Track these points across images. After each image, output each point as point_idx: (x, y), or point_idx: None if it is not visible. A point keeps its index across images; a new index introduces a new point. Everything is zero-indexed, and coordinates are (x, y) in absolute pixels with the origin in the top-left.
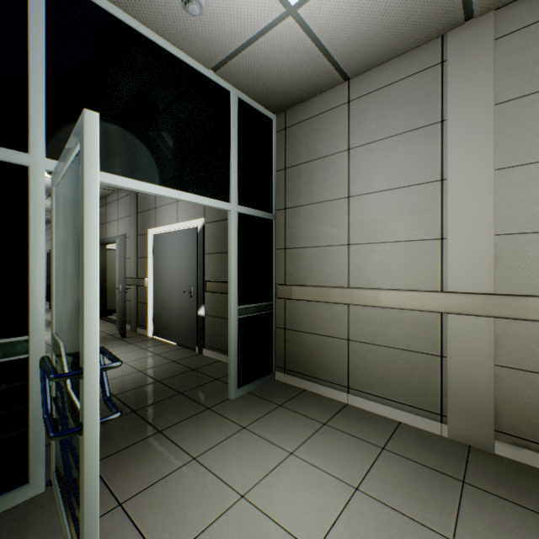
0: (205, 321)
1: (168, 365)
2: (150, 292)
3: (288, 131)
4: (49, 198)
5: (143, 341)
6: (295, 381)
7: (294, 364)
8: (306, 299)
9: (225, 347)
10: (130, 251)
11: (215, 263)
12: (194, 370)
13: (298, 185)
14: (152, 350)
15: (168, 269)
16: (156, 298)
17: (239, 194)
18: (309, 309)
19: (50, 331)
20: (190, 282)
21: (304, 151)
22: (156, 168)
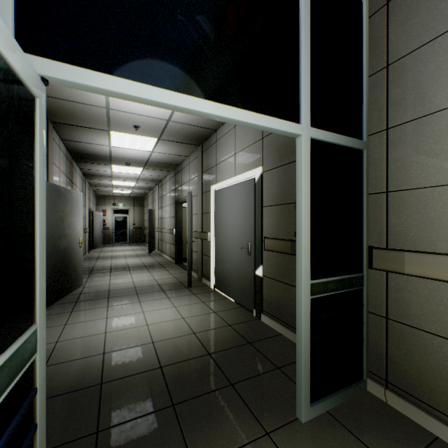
0: (263, 283)
1: (223, 329)
2: (211, 246)
3: (393, 4)
4: (144, 169)
5: (205, 293)
6: (409, 410)
7: (407, 380)
8: (441, 278)
9: (286, 319)
10: (197, 207)
11: (274, 216)
12: (250, 344)
13: (417, 83)
14: (210, 306)
15: (226, 223)
16: (216, 252)
17: (313, 112)
18: (445, 296)
19: (141, 273)
20: (247, 238)
21: (432, 19)
22: (187, 70)
